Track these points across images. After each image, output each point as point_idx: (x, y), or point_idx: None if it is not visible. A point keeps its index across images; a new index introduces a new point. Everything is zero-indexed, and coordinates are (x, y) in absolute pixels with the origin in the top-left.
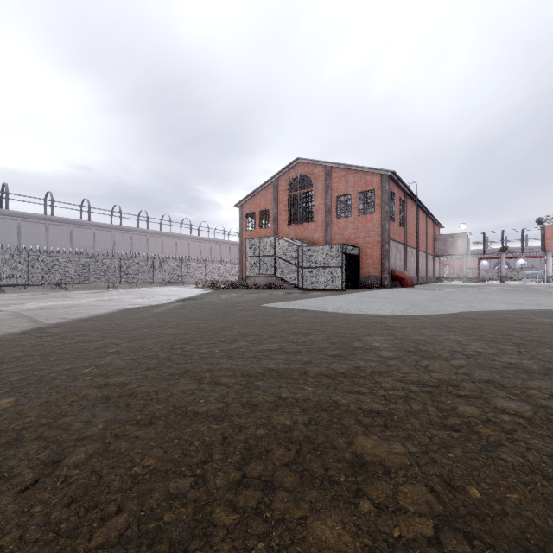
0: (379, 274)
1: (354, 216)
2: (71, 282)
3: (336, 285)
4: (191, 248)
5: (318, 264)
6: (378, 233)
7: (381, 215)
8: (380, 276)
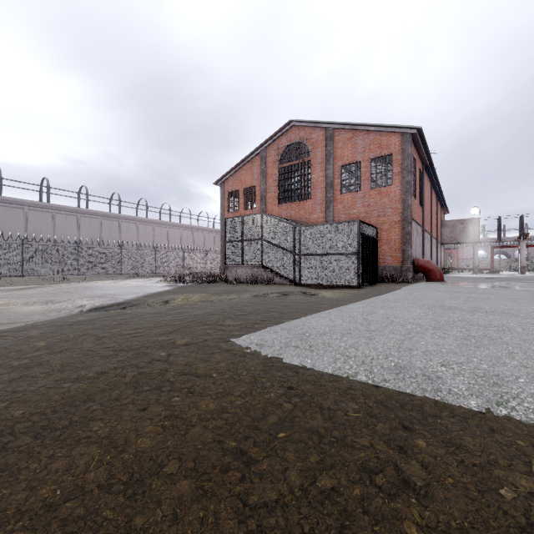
0: (399, 264)
1: (364, 190)
2: (11, 274)
3: (350, 280)
4: (171, 236)
5: (323, 250)
6: (398, 211)
7: (401, 187)
8: (400, 266)
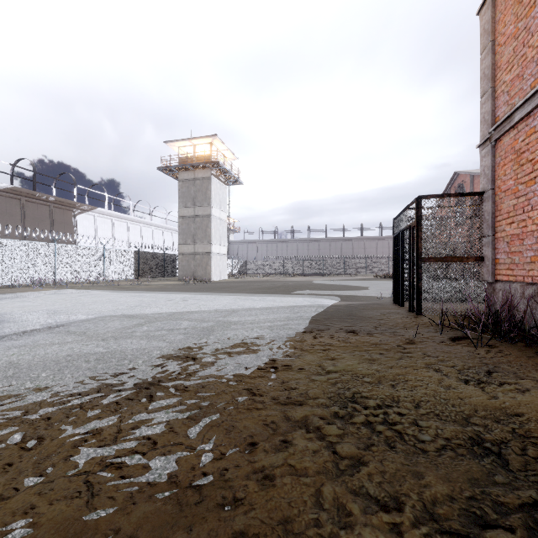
0: None
1: None
2: (340, 273)
3: None
4: None
5: None
6: None
7: None
8: None
